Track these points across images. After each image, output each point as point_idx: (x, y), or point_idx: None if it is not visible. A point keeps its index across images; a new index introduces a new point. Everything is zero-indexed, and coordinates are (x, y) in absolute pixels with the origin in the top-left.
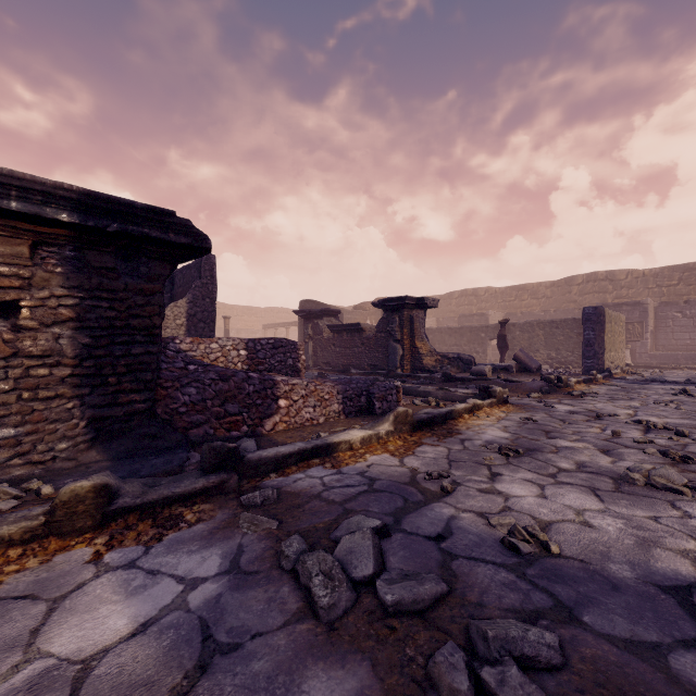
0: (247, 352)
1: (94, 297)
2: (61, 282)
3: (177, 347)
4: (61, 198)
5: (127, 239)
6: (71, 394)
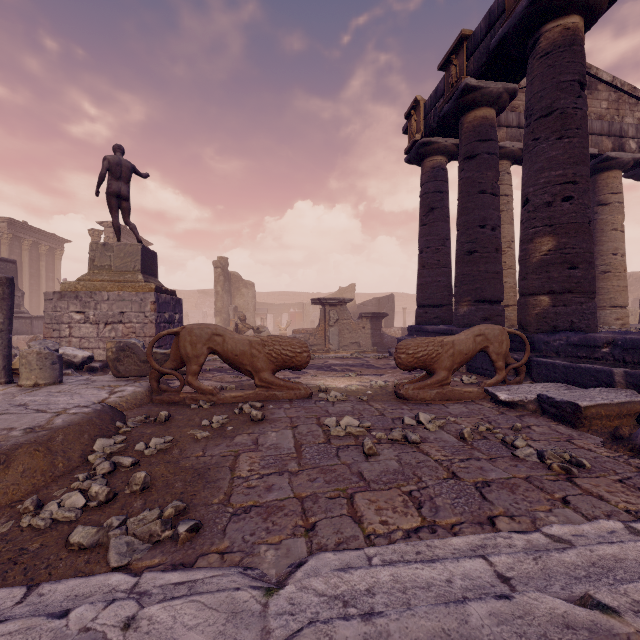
0: (401, 332)
1: (373, 325)
2: (369, 323)
3: (382, 330)
4: (370, 313)
5: (377, 316)
6: (370, 339)
